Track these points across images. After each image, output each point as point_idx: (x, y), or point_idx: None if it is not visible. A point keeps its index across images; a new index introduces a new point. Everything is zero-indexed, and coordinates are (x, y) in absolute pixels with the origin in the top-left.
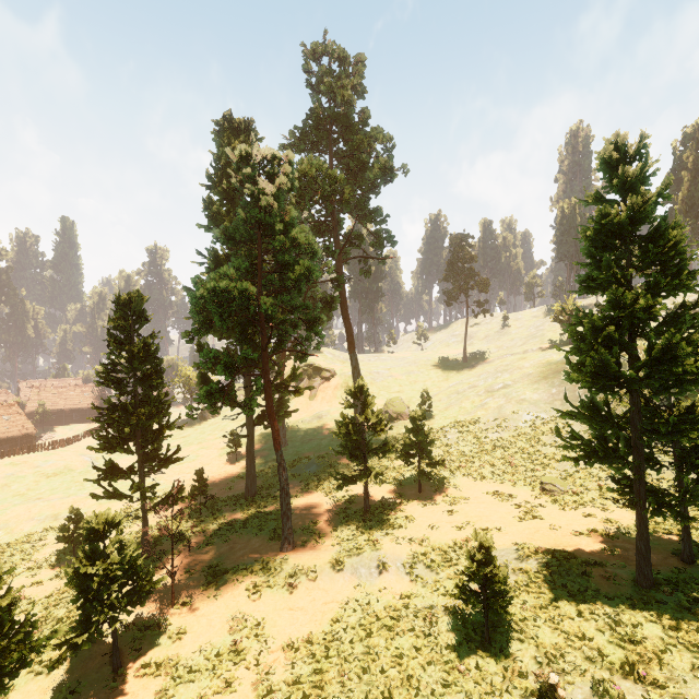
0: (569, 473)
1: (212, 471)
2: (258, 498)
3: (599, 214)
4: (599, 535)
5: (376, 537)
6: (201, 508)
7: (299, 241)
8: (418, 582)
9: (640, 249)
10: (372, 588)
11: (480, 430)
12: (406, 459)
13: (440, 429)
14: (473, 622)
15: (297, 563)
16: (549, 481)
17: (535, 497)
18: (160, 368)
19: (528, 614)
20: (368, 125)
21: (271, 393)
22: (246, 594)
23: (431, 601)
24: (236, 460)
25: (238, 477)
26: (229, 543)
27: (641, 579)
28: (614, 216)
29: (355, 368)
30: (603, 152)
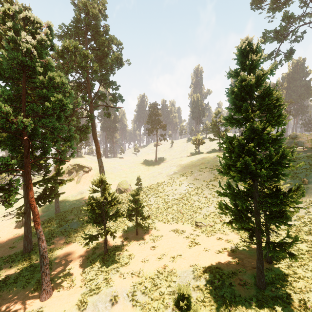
0: (207, 215)
1: (2, 235)
2: (32, 253)
3: (240, 79)
4: (227, 251)
5: (110, 276)
6: None
7: (55, 82)
8: (137, 307)
9: (258, 102)
10: None
11: (165, 195)
12: (129, 217)
13: (146, 196)
14: None
15: (50, 311)
16: (199, 220)
17: (194, 230)
18: None
19: None
20: (108, 34)
21: (32, 188)
22: None
23: None
24: (22, 225)
25: (21, 238)
26: None
27: (260, 284)
28: (250, 80)
29: (101, 166)
30: (240, 46)
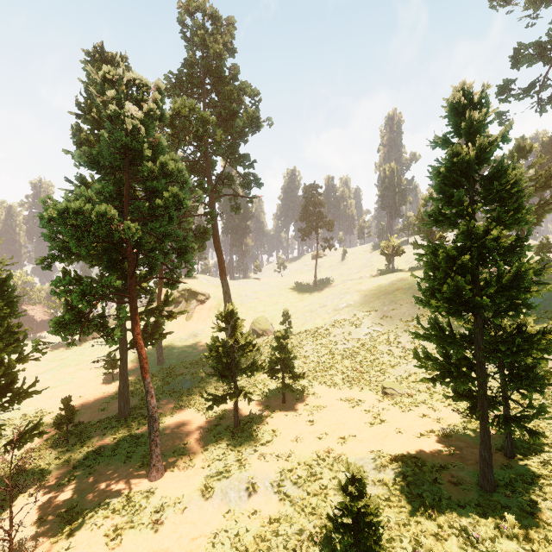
0: (403, 377)
1: (87, 393)
2: (131, 419)
3: (450, 153)
4: (436, 435)
5: (245, 456)
6: (69, 435)
7: (168, 169)
8: (286, 502)
9: (483, 187)
10: (242, 513)
11: (330, 343)
12: (272, 374)
13: (299, 343)
14: (343, 549)
15: (165, 494)
16: (390, 385)
17: (379, 400)
18: (11, 297)
19: (393, 533)
20: (238, 80)
21: (138, 321)
22: (104, 541)
23: (300, 524)
24: (113, 380)
25: (113, 398)
26: (94, 475)
27: (485, 484)
28: (465, 154)
29: (226, 293)
30: (452, 98)
